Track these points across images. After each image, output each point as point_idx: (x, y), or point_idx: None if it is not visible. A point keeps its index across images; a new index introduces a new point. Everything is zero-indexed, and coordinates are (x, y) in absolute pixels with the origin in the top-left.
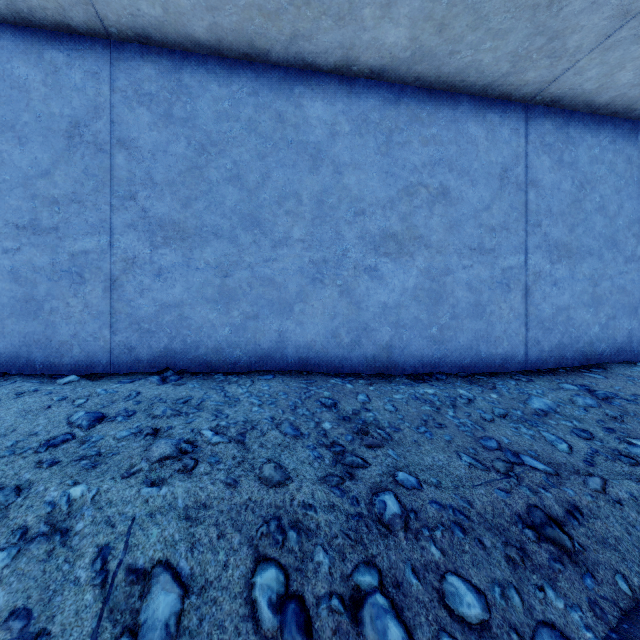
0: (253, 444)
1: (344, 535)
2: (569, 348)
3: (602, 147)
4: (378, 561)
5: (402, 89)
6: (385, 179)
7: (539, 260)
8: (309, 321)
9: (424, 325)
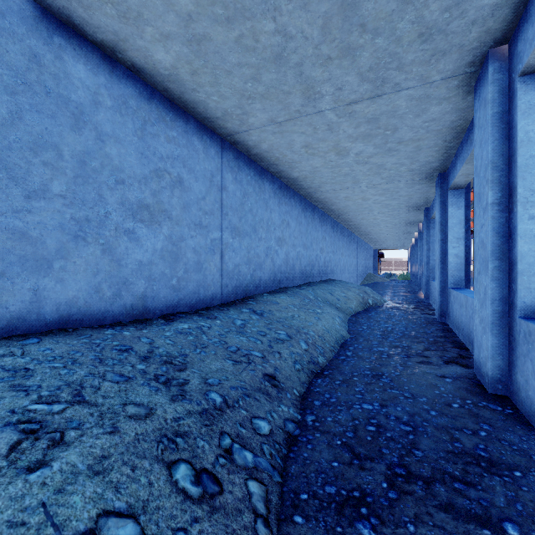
0: (97, 399)
1: (205, 425)
2: (239, 288)
3: (251, 176)
4: (225, 429)
5: (153, 91)
6: (141, 159)
7: (227, 236)
8: (71, 278)
9: (168, 278)
